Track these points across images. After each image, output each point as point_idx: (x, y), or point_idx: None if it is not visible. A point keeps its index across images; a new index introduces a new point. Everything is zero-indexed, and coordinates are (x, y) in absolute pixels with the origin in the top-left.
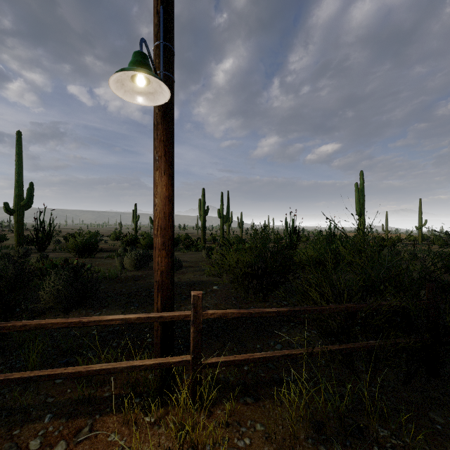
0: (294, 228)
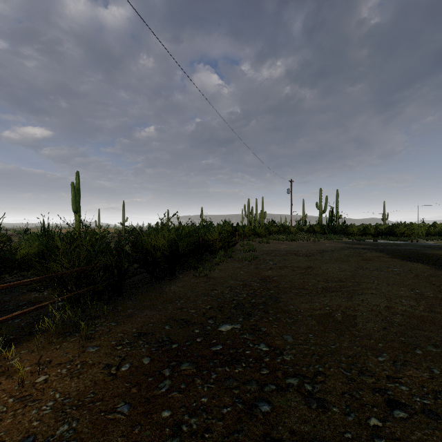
0: None
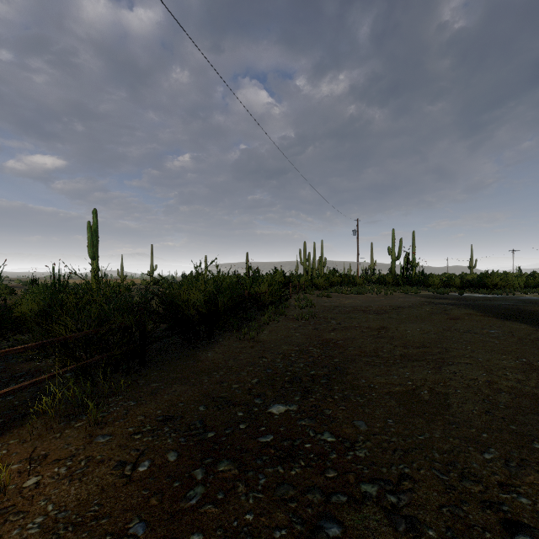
0: None
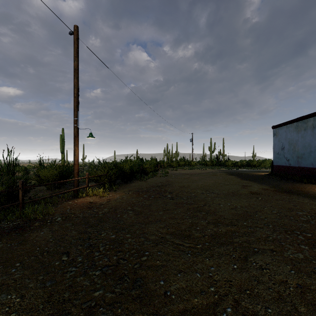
0: (11, 161)
